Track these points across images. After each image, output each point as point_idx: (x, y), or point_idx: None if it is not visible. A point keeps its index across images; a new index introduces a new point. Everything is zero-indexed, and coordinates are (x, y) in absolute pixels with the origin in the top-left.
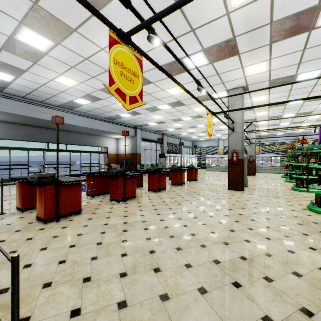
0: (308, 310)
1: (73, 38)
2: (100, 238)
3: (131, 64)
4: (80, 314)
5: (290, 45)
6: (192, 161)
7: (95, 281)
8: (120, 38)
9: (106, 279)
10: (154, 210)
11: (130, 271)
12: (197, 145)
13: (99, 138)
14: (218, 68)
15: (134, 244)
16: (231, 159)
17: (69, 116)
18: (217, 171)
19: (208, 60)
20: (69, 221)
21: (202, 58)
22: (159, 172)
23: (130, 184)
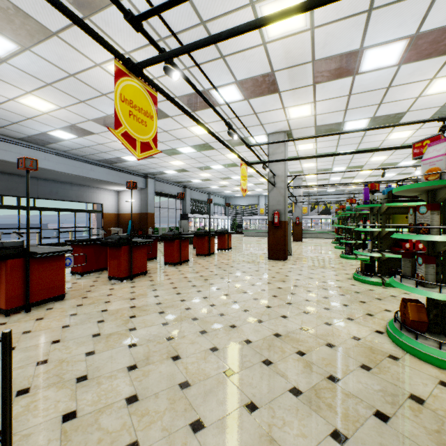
0: (334, 377)
1: (52, 44)
2: (96, 329)
3: (143, 102)
4: (76, 417)
5: (334, 89)
6: (226, 223)
7: (93, 379)
8: (129, 69)
9: (108, 375)
10: (172, 289)
11: (141, 362)
12: (232, 202)
13: (89, 189)
14: (256, 106)
15: (146, 332)
16: (272, 221)
17: (40, 155)
18: (257, 237)
19: (243, 96)
20: (47, 310)
21: (236, 93)
22: (179, 238)
23: (139, 255)
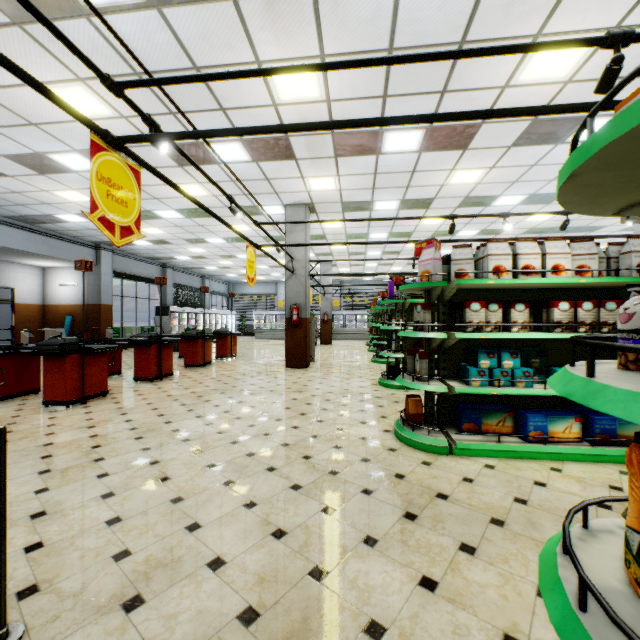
0: (335, 471)
1: None
2: (43, 466)
3: (123, 179)
4: (44, 546)
5: (359, 165)
6: (229, 321)
7: (55, 512)
8: (107, 143)
9: (77, 506)
10: (151, 410)
11: (118, 489)
12: (238, 290)
13: None
14: (268, 171)
15: (120, 460)
16: (290, 318)
17: None
18: (274, 339)
19: (251, 157)
20: None
21: (241, 152)
22: (159, 343)
23: (95, 368)
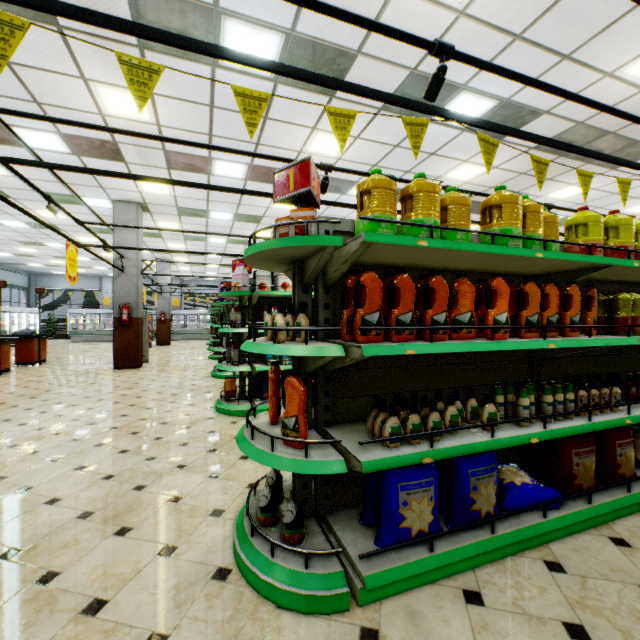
0: (160, 437)
1: None
2: None
3: None
4: None
5: (192, 179)
6: (31, 321)
7: None
8: None
9: None
10: None
11: None
12: (45, 283)
13: None
14: (93, 166)
15: None
16: (120, 317)
17: None
18: (98, 342)
19: (72, 150)
20: None
21: (59, 143)
22: None
23: None
